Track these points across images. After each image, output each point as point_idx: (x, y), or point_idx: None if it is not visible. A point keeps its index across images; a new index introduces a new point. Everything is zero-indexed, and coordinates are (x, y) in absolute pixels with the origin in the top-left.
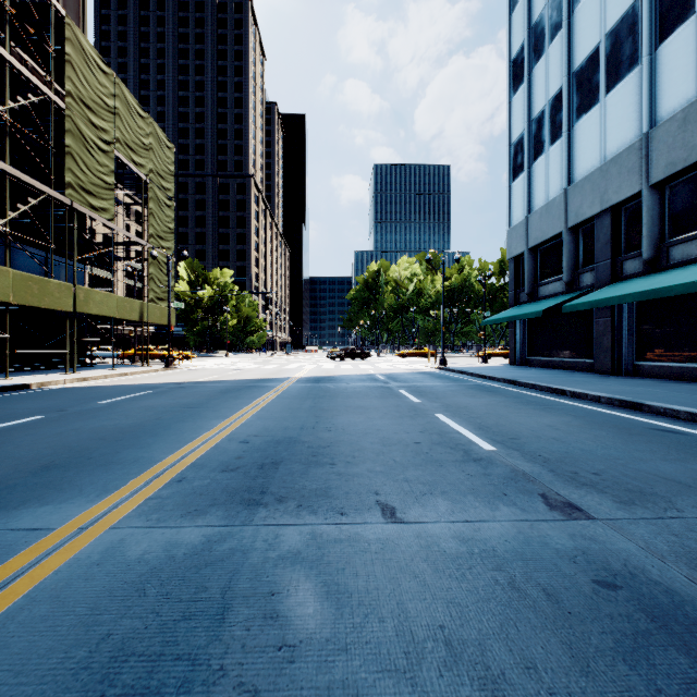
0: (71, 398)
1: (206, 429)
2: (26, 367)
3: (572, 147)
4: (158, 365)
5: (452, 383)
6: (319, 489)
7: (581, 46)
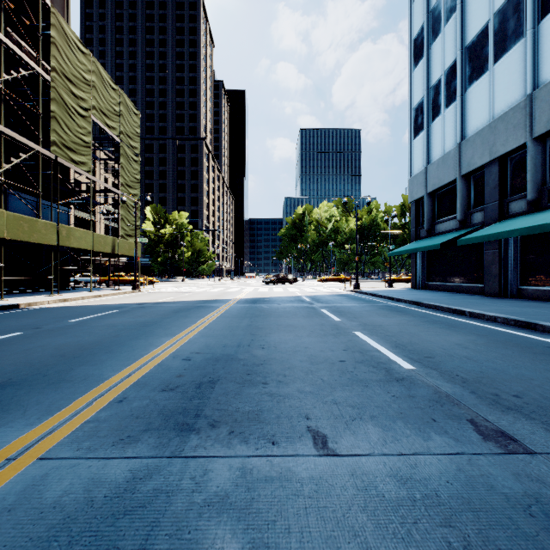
0: (49, 316)
1: (155, 346)
2: (21, 290)
3: (464, 109)
4: (127, 288)
5: (366, 304)
6: (251, 412)
7: (472, 24)
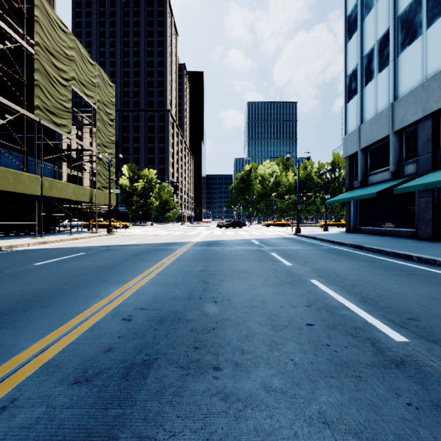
0: (19, 259)
1: (99, 298)
2: (12, 233)
3: (397, 72)
4: (104, 231)
5: (311, 247)
6: None
7: None
